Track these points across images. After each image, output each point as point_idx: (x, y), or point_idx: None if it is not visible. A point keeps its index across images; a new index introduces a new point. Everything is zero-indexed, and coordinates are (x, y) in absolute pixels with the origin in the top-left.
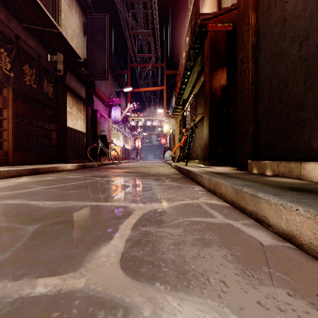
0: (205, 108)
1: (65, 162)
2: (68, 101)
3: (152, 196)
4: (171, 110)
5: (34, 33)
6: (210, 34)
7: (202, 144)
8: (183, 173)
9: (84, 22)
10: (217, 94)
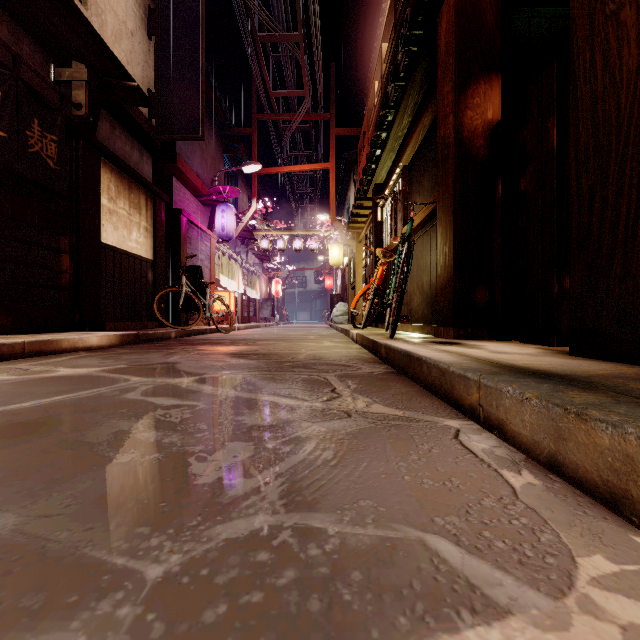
0: (443, 187)
1: (97, 327)
2: (106, 182)
3: (281, 522)
4: (346, 216)
5: (7, 4)
6: None
7: (427, 283)
8: (388, 360)
9: (148, 6)
10: (477, 147)
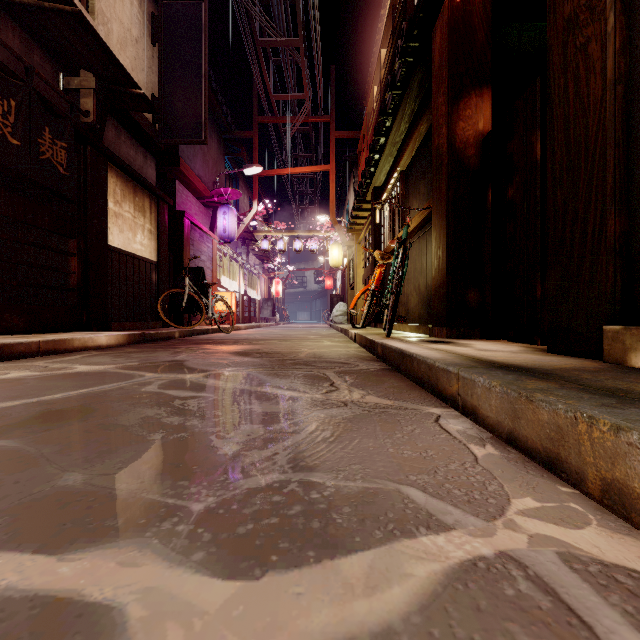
0: (437, 194)
1: (104, 327)
2: (112, 186)
3: (290, 478)
4: (346, 217)
5: (19, 17)
6: (450, 2)
7: (424, 285)
8: (384, 358)
9: (152, 13)
10: (469, 156)
